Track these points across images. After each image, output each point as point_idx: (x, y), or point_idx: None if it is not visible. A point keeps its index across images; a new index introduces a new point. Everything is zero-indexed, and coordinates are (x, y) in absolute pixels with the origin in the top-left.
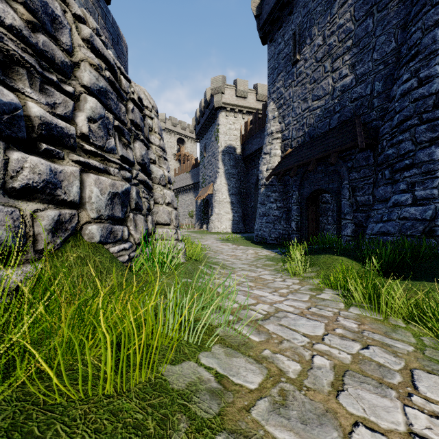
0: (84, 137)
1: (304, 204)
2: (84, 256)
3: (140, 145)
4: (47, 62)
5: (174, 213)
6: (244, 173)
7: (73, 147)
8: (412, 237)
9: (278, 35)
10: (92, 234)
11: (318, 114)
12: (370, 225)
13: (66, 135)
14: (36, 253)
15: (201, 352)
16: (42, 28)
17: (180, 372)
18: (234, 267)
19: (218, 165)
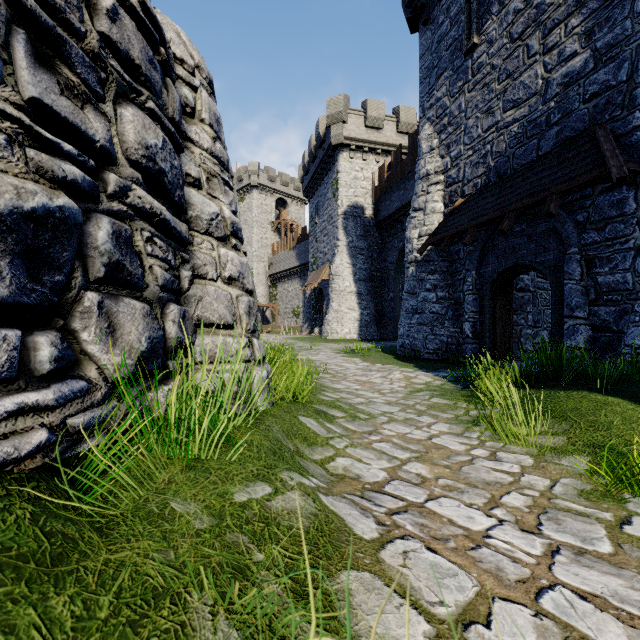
0: None
1: (487, 291)
2: None
3: (141, 120)
4: None
5: (245, 302)
6: (378, 248)
7: None
8: None
9: (439, 10)
10: None
11: (515, 132)
12: (635, 328)
13: None
14: None
15: None
16: None
17: None
18: (374, 414)
19: (337, 235)
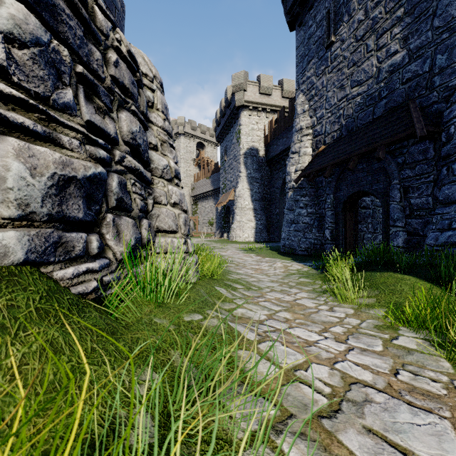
0: None
1: (340, 209)
2: None
3: (129, 118)
4: None
5: (183, 217)
6: (268, 177)
7: None
8: None
9: (309, 17)
10: (3, 247)
11: (359, 102)
12: (432, 233)
13: None
14: None
15: None
16: None
17: None
18: (262, 287)
19: (240, 169)
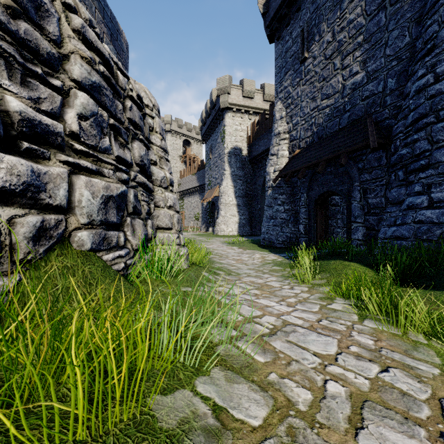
0: (74, 136)
1: (312, 206)
2: (71, 266)
3: (139, 145)
4: (30, 52)
5: (176, 217)
6: (251, 175)
7: (61, 146)
8: (428, 242)
9: (286, 32)
10: (82, 241)
11: (327, 113)
12: (383, 228)
13: (52, 133)
14: (13, 264)
15: (198, 377)
16: (25, 15)
17: (171, 405)
18: (240, 273)
19: (224, 167)
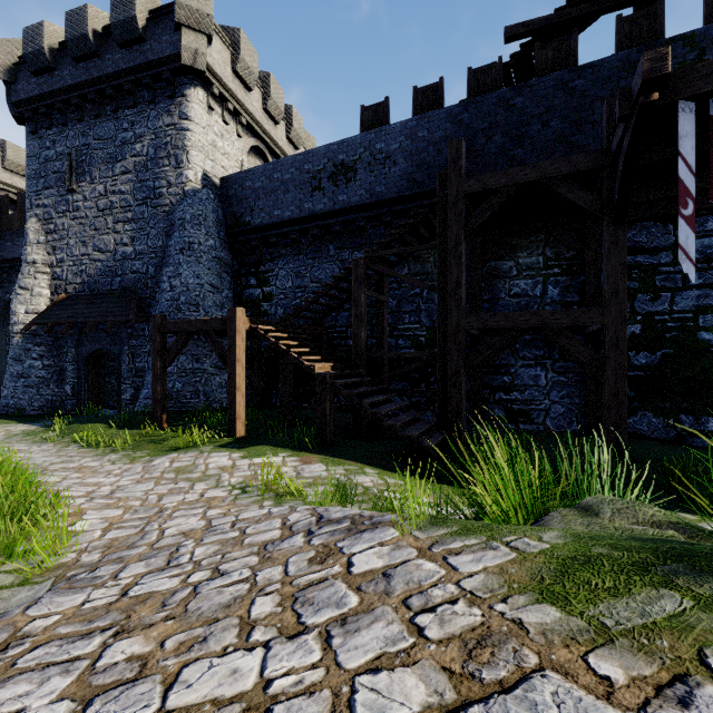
0: None
1: (83, 364)
2: None
3: None
4: None
5: None
6: None
7: None
8: None
9: (47, 135)
10: None
11: (100, 268)
12: (142, 390)
13: None
14: None
15: None
16: None
17: None
18: None
19: None
